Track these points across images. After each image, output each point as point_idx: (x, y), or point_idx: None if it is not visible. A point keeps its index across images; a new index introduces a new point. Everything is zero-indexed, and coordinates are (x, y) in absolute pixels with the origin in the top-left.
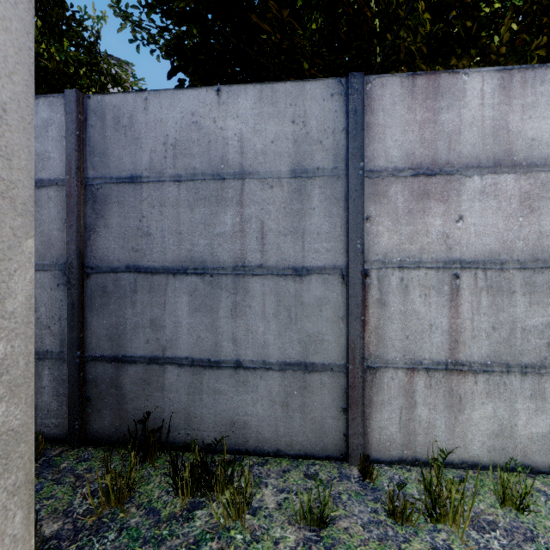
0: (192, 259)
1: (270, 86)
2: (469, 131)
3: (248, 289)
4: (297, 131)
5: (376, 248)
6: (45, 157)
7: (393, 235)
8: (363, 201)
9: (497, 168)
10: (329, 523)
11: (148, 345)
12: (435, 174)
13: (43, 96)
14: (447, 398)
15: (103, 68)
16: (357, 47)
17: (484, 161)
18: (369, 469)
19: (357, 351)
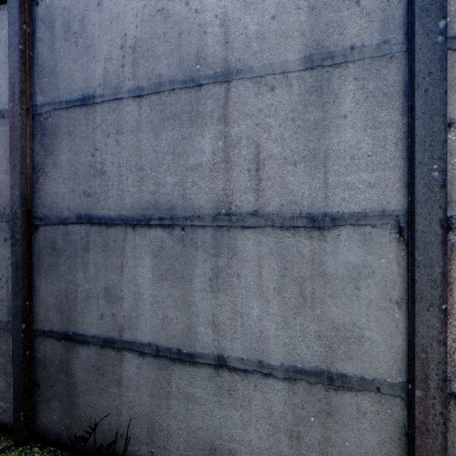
0: (156, 204)
1: None
2: None
3: (236, 248)
4: None
5: None
6: None
7: None
8: (446, 91)
9: None
10: None
11: (102, 322)
12: None
13: None
14: None
15: None
16: None
17: None
18: None
19: (433, 365)
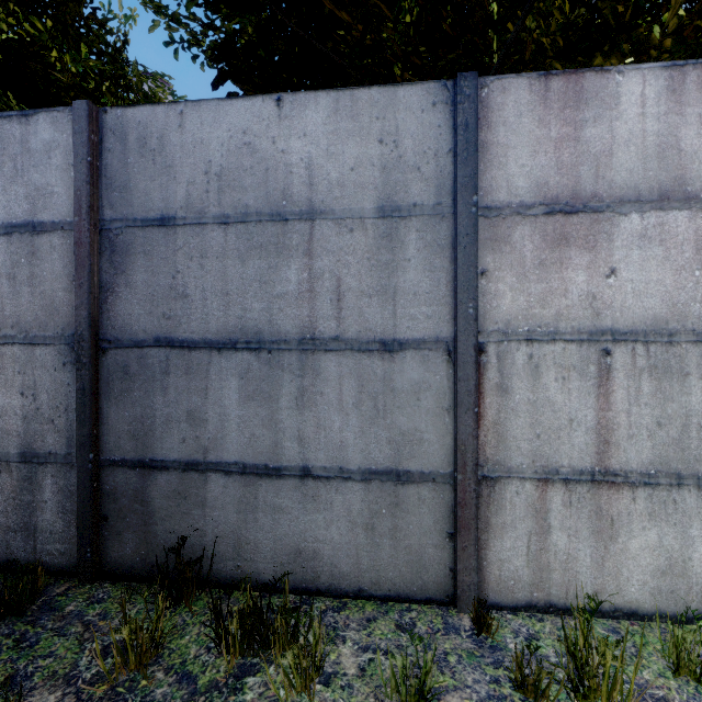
0: (243, 328)
1: (349, 93)
2: (625, 151)
3: (320, 369)
4: (386, 155)
5: (495, 314)
6: (48, 192)
7: (518, 295)
8: (478, 249)
9: (663, 202)
10: (432, 699)
11: (184, 446)
12: (577, 211)
13: (44, 110)
14: (593, 520)
15: (133, 82)
16: (466, 43)
17: (645, 192)
18: (487, 619)
19: (469, 455)
